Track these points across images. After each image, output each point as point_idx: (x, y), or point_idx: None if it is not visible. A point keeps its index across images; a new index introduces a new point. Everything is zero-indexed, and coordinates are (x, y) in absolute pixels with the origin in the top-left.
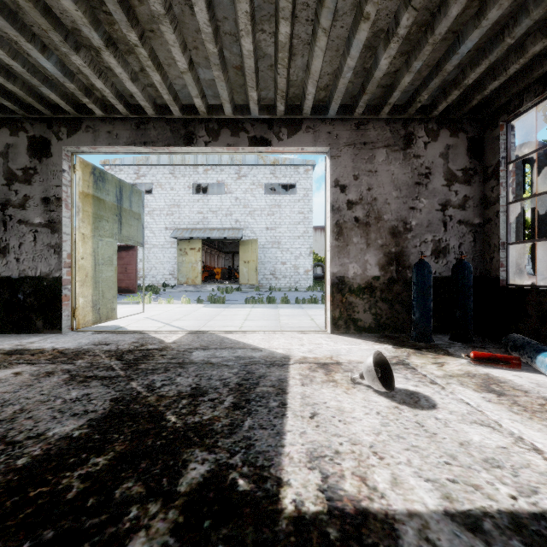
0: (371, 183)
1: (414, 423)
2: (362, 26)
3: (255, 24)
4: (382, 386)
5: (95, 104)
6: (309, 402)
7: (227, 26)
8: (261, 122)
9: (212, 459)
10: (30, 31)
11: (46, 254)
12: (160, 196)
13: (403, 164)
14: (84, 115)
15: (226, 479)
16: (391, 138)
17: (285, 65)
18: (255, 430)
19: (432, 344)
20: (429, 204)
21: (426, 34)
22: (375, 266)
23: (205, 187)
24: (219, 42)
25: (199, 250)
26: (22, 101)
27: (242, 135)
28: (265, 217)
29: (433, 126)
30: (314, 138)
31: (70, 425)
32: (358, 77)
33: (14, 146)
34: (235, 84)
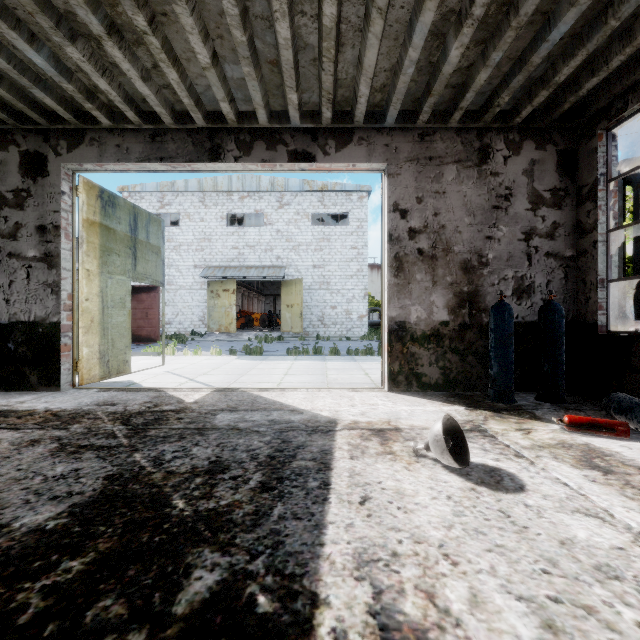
0: (438, 207)
1: (496, 512)
2: (428, 5)
3: (292, 4)
4: (454, 461)
5: (100, 111)
6: (360, 482)
7: (258, 8)
8: (304, 133)
9: (225, 563)
10: (13, 15)
11: (42, 294)
12: (188, 228)
13: (478, 183)
14: (87, 125)
15: (241, 595)
16: (462, 152)
17: (331, 58)
18: (287, 521)
19: (514, 405)
20: (510, 233)
21: (509, 16)
22: (443, 308)
23: (241, 218)
24: (248, 28)
25: (234, 292)
26: (12, 107)
27: (280, 149)
28: (311, 253)
29: (515, 136)
30: (368, 152)
31: (45, 512)
32: (422, 74)
33: (3, 163)
34: (270, 84)
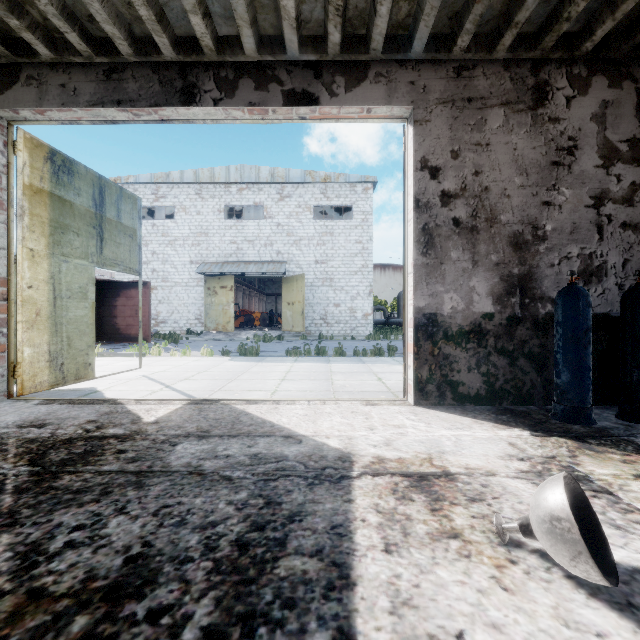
0: (480, 163)
1: None
2: None
3: None
4: (602, 578)
5: (32, 33)
6: (417, 635)
7: None
8: (304, 67)
9: None
10: None
11: None
12: (183, 222)
13: (532, 132)
14: (22, 58)
15: None
16: (511, 91)
17: None
18: None
19: (596, 429)
20: (574, 197)
21: None
22: (486, 296)
23: (240, 212)
24: None
25: (231, 289)
26: None
27: (272, 88)
28: (314, 248)
29: (581, 70)
30: (387, 92)
31: None
32: None
33: None
34: None
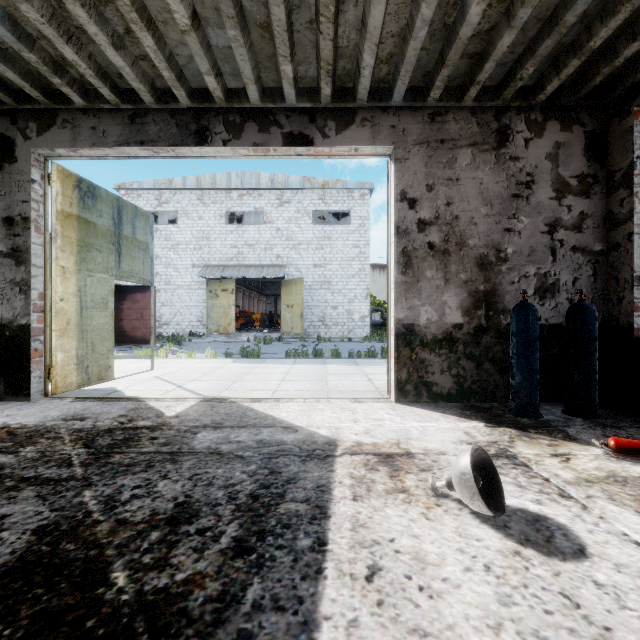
0: (451, 195)
1: (558, 597)
2: None
3: None
4: (487, 509)
5: (70, 87)
6: (365, 540)
7: None
8: (300, 113)
9: None
10: None
11: (9, 293)
12: (186, 226)
13: (496, 169)
14: (59, 105)
15: None
16: (478, 134)
17: (330, 17)
18: (264, 613)
19: (540, 421)
20: (531, 224)
21: None
22: (457, 309)
23: (241, 216)
24: None
25: (233, 292)
26: None
27: (273, 131)
28: (312, 252)
29: (537, 116)
30: (372, 135)
31: None
32: (435, 40)
33: None
34: (261, 54)
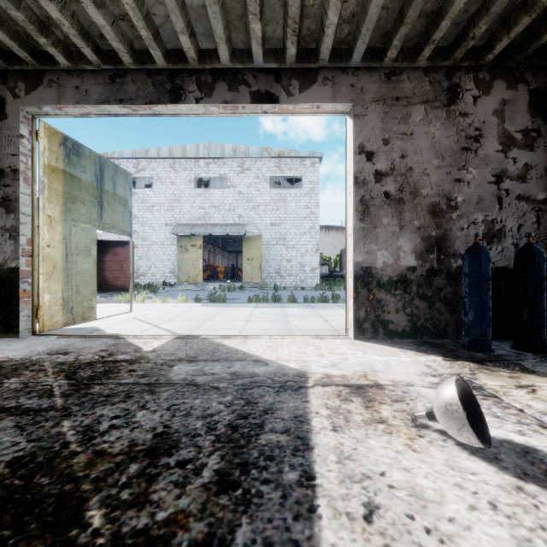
0: (405, 148)
1: None
2: None
3: None
4: (478, 441)
5: (55, 48)
6: (354, 474)
7: None
8: (267, 73)
9: None
10: None
11: None
12: (160, 190)
13: (447, 124)
14: (45, 66)
15: None
16: (430, 92)
17: None
18: None
19: (494, 355)
20: (479, 175)
21: None
22: (411, 253)
23: (207, 182)
24: None
25: (200, 247)
26: None
27: (242, 89)
28: (269, 212)
29: (485, 75)
30: (332, 93)
31: None
32: None
33: None
34: (232, 13)
